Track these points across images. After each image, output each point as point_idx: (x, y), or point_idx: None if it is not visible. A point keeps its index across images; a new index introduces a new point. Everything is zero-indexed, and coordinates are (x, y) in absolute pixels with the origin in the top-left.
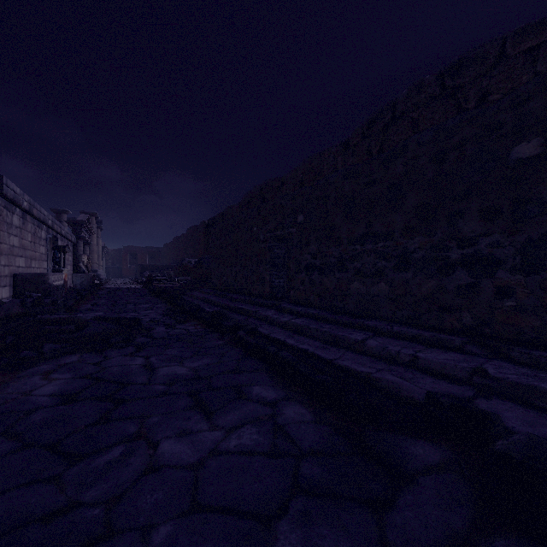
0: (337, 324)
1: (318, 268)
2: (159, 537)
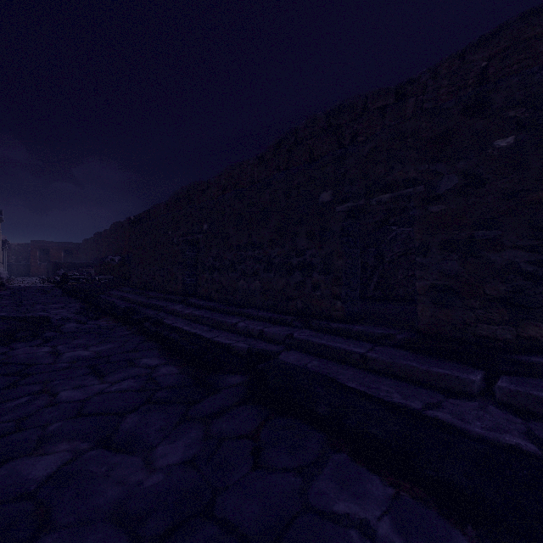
0: (225, 313)
1: (218, 269)
2: (53, 427)
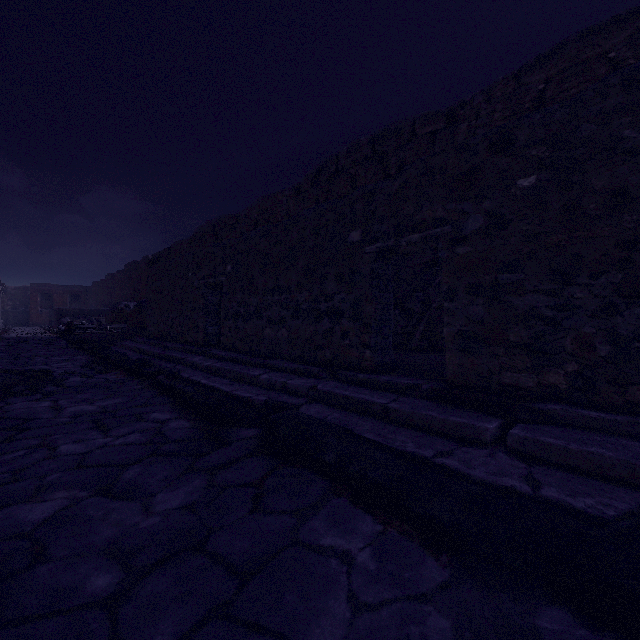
0: (249, 365)
1: (242, 316)
2: (51, 478)
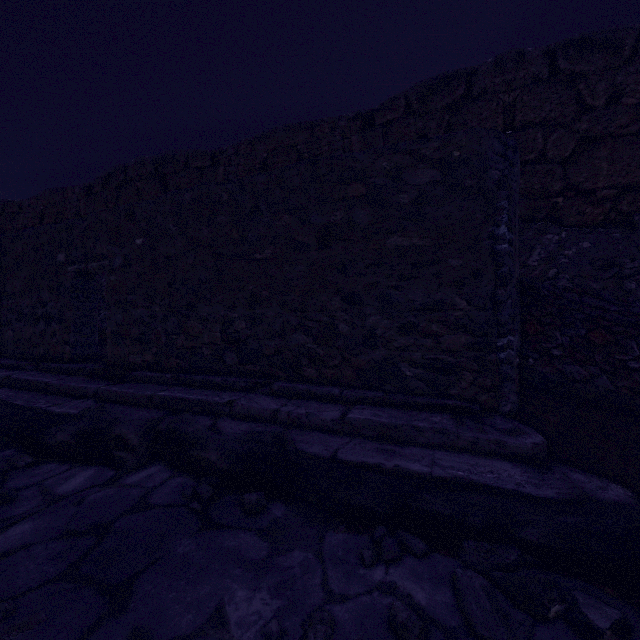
0: None
1: None
2: None
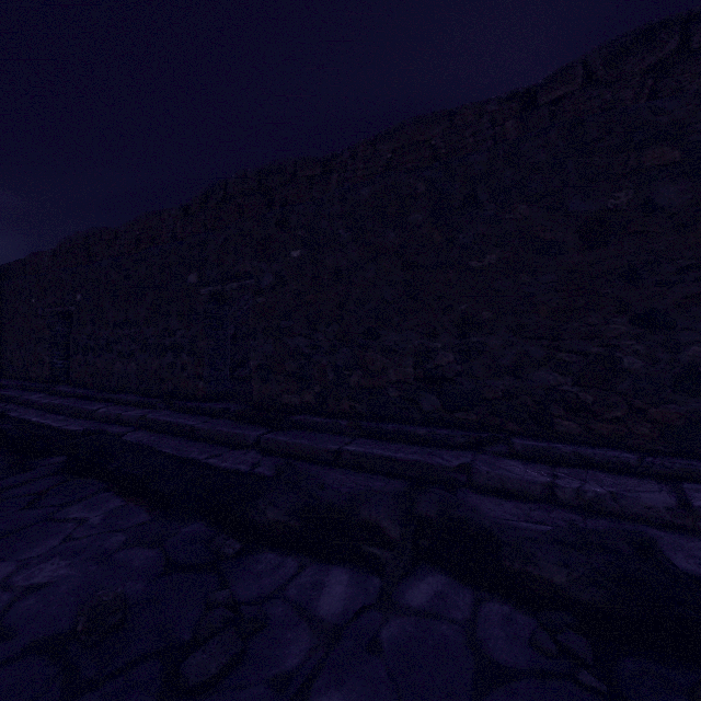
0: (94, 400)
1: (93, 349)
2: None
